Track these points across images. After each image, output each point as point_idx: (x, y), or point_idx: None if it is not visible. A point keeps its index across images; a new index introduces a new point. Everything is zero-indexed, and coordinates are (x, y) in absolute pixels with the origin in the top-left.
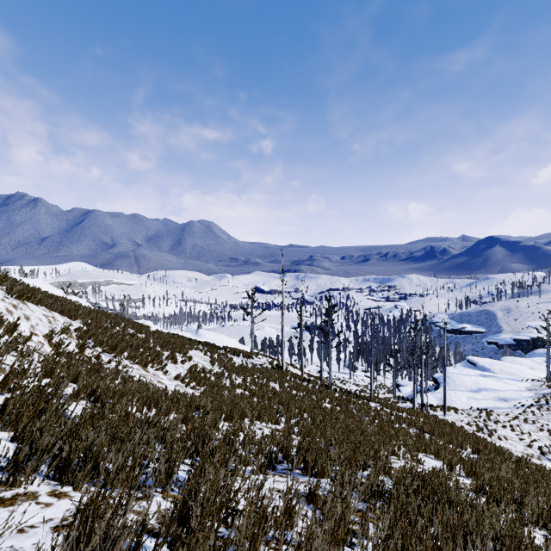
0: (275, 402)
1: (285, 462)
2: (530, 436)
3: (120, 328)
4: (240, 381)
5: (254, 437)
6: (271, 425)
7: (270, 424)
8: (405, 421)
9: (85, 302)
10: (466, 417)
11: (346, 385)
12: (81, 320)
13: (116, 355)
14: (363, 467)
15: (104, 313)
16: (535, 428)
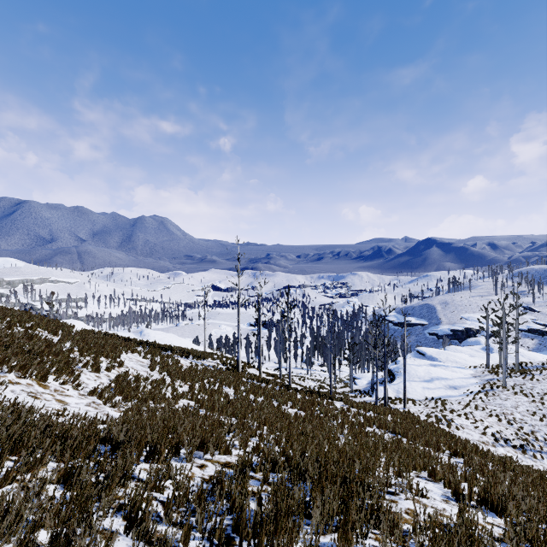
0: (228, 414)
1: (236, 542)
2: (483, 423)
3: (20, 328)
4: (186, 389)
5: (188, 491)
6: (219, 457)
7: (218, 455)
8: (374, 422)
9: None
10: (424, 409)
11: (305, 381)
12: None
13: None
14: (363, 533)
15: (2, 310)
16: (485, 414)
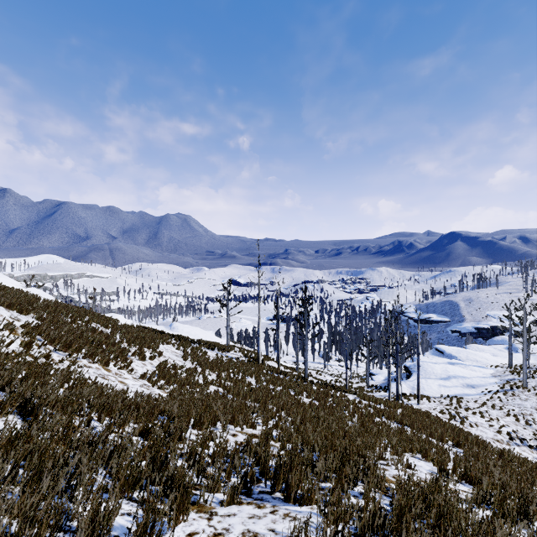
0: (251, 399)
1: (262, 481)
2: (499, 422)
3: (82, 322)
4: (214, 377)
5: (226, 449)
6: (247, 430)
7: (246, 428)
8: (383, 414)
9: (48, 295)
10: (438, 406)
11: (321, 375)
12: (35, 314)
13: (71, 354)
14: (354, 482)
15: (65, 307)
16: (502, 413)
